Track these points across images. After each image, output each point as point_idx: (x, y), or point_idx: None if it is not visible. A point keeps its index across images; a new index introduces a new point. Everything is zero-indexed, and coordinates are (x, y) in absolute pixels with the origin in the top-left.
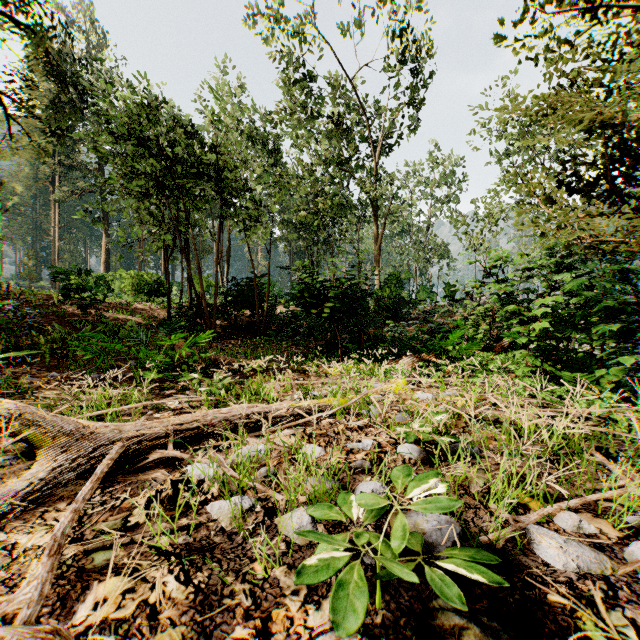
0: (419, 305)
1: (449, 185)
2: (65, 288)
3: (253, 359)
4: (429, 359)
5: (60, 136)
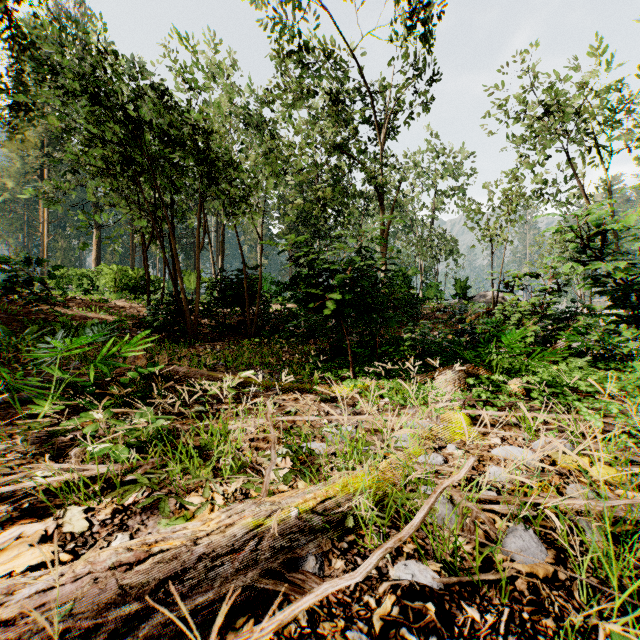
0: (428, 303)
1: (457, 177)
2: (9, 279)
3: (235, 368)
4: (476, 372)
5: (26, 110)
